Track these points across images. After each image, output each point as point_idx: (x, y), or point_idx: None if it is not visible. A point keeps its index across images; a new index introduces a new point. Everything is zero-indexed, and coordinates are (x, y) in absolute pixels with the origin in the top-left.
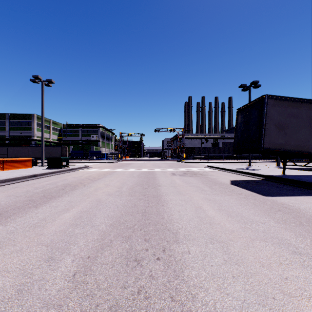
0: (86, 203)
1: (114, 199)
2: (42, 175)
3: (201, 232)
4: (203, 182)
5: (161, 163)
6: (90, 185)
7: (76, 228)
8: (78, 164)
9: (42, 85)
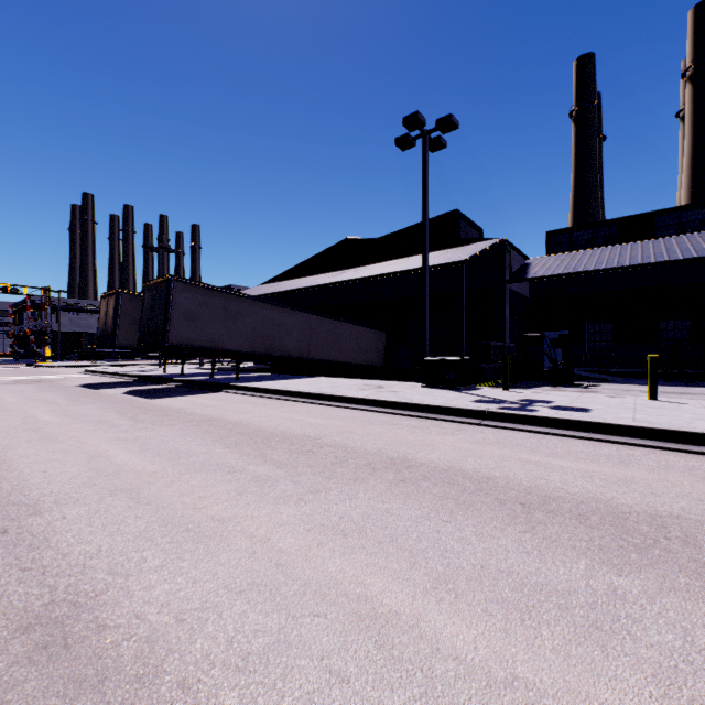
0: None
1: None
2: None
3: None
4: (38, 387)
5: None
6: None
7: None
8: None
9: None
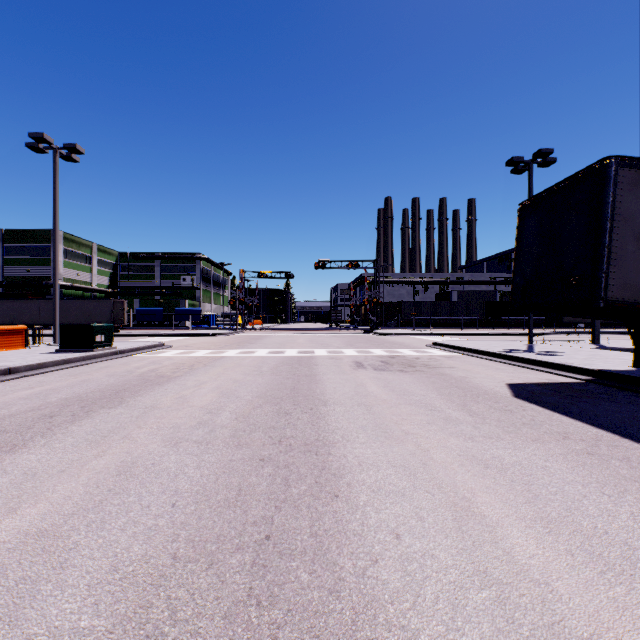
0: (74, 483)
1: (181, 460)
2: (34, 370)
3: None
4: (439, 390)
5: (328, 335)
6: (139, 399)
7: None
8: (145, 339)
9: (55, 157)
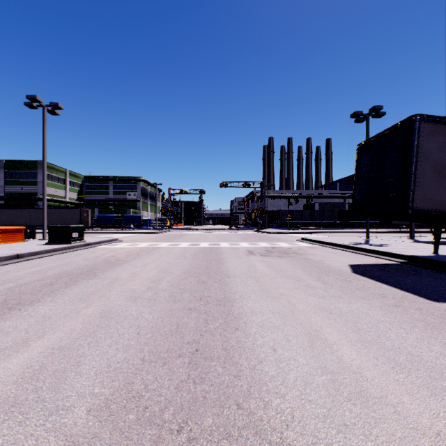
0: (75, 322)
1: (139, 309)
2: (33, 255)
3: (352, 445)
4: (304, 269)
5: (229, 233)
6: (106, 274)
7: (1, 424)
8: (103, 235)
9: (44, 112)
